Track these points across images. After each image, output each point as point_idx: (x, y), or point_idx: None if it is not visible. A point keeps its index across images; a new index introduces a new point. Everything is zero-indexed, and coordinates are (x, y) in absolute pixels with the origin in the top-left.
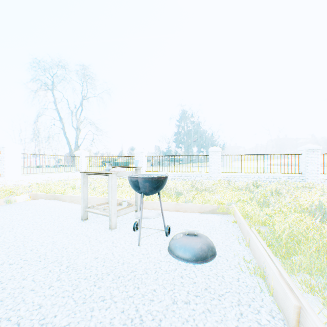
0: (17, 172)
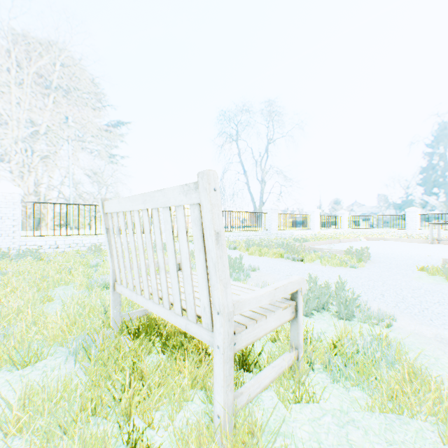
0: (318, 227)
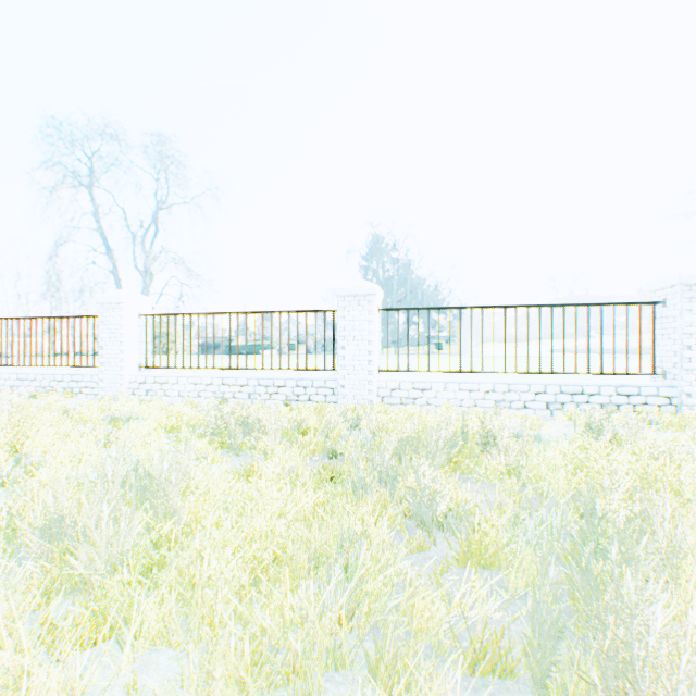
0: None
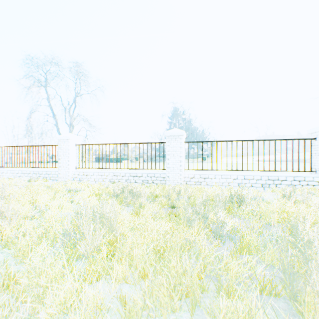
0: None
